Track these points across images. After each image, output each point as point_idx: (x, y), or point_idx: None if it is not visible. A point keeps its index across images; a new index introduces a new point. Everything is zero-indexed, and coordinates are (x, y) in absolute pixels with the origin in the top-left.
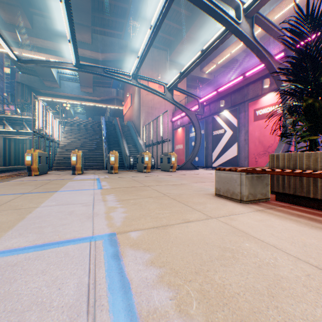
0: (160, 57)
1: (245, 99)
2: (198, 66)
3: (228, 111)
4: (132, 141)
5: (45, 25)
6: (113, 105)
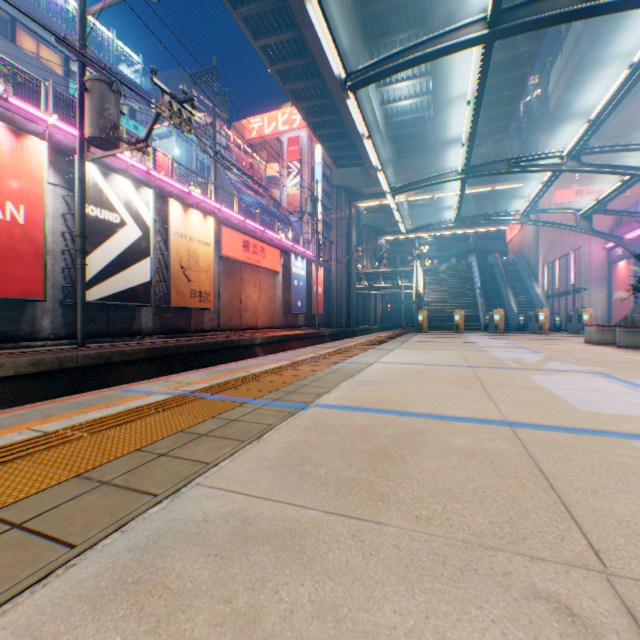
0: None
1: None
2: None
3: None
4: (521, 289)
5: (406, 166)
6: (486, 227)
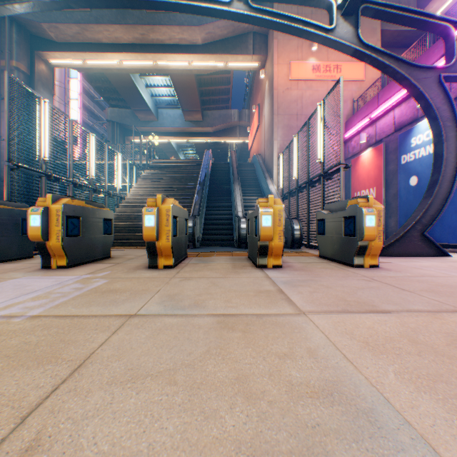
0: None
1: None
2: (412, 5)
3: None
4: (255, 189)
5: None
6: (234, 137)
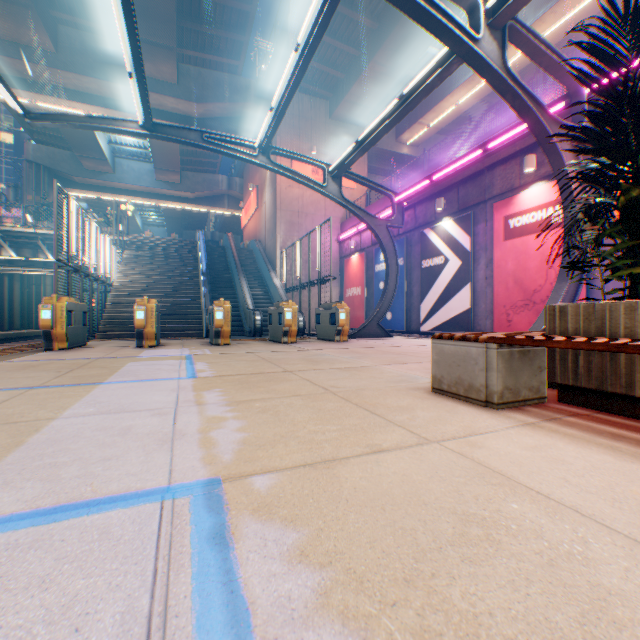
0: (315, 112)
1: (487, 195)
2: (392, 130)
3: (453, 220)
4: (258, 280)
5: (82, 46)
6: (222, 208)
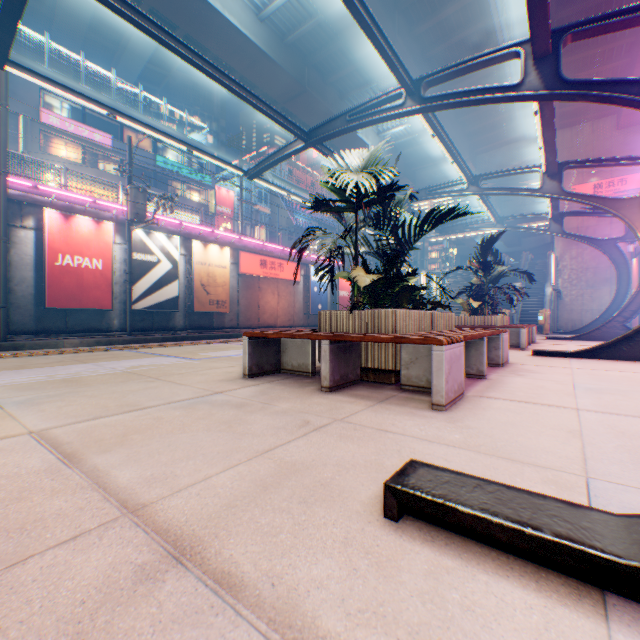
0: (596, 133)
1: None
2: None
3: None
4: (538, 289)
5: (424, 177)
6: (539, 221)
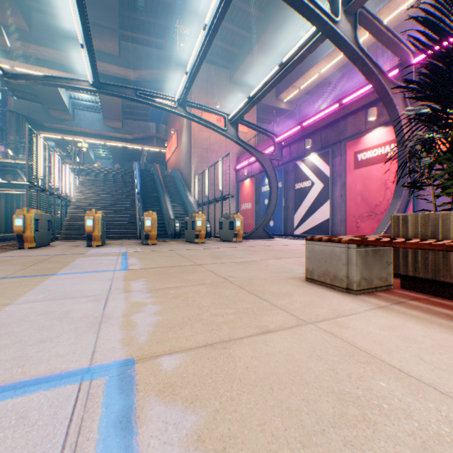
0: (219, 77)
1: (342, 137)
2: (274, 91)
3: (317, 155)
4: (178, 198)
5: (49, 27)
6: (152, 146)
